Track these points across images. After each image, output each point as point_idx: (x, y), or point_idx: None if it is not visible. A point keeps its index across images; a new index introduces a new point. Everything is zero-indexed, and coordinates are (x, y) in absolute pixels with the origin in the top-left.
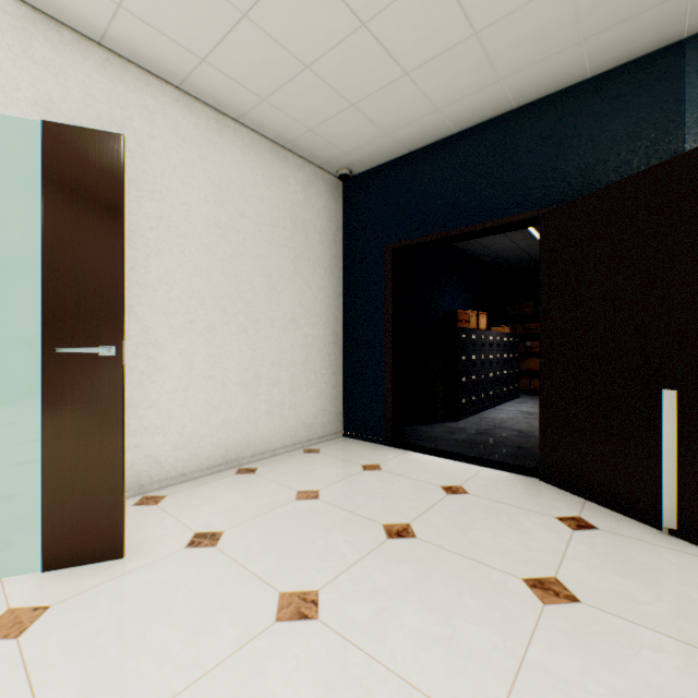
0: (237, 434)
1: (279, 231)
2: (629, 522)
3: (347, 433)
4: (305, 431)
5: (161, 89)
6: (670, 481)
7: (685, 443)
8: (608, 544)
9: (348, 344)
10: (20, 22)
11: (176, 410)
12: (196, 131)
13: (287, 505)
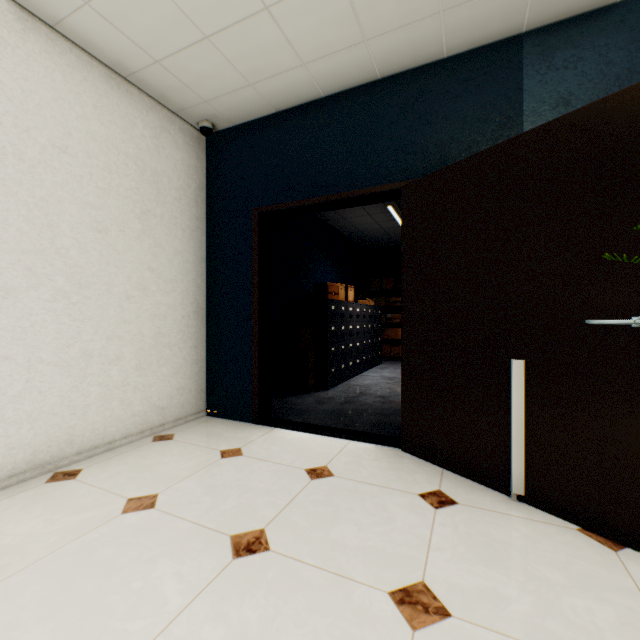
0: (53, 429)
1: (120, 179)
2: (483, 491)
3: (210, 412)
4: (157, 414)
5: None
6: (518, 448)
7: (531, 411)
8: (468, 522)
9: (212, 314)
10: None
11: None
12: None
13: (106, 524)
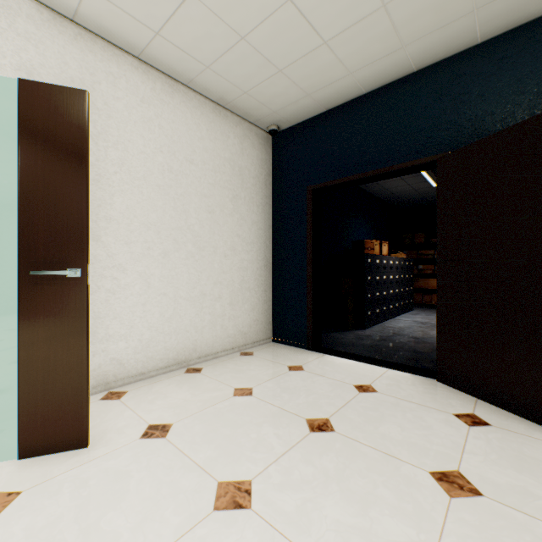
0: (186, 340)
1: (221, 176)
2: (517, 420)
3: (275, 339)
4: (242, 337)
5: (124, 59)
6: None
7: None
8: (501, 440)
9: (276, 267)
10: (6, 1)
11: (136, 321)
12: (153, 93)
13: (226, 401)
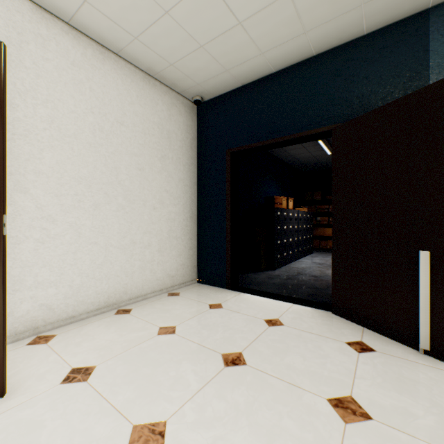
0: (117, 284)
1: (150, 137)
2: (396, 345)
3: (200, 280)
4: (170, 280)
5: (54, 23)
6: (425, 316)
7: (436, 289)
8: (384, 364)
9: (200, 218)
10: None
11: (66, 268)
12: (84, 58)
13: (150, 340)
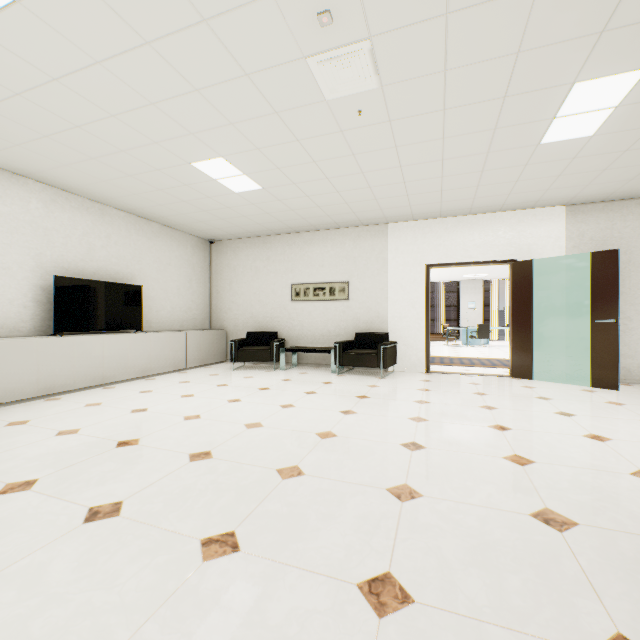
0: None
1: None
2: None
3: None
4: None
5: (629, 203)
6: None
7: None
8: None
9: None
10: (573, 212)
11: (637, 349)
12: None
13: None
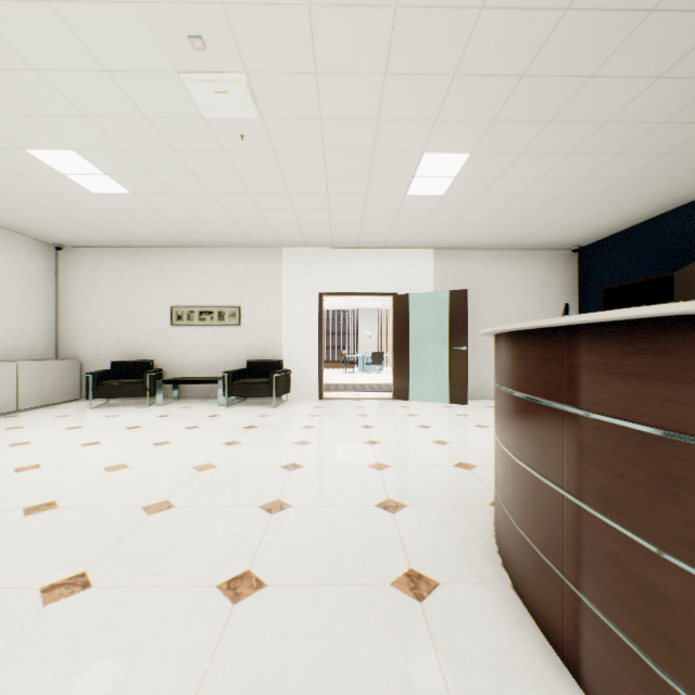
0: None
1: (531, 291)
2: None
3: None
4: None
5: (477, 252)
6: None
7: None
8: None
9: None
10: (439, 255)
11: (482, 371)
12: (490, 261)
13: None
